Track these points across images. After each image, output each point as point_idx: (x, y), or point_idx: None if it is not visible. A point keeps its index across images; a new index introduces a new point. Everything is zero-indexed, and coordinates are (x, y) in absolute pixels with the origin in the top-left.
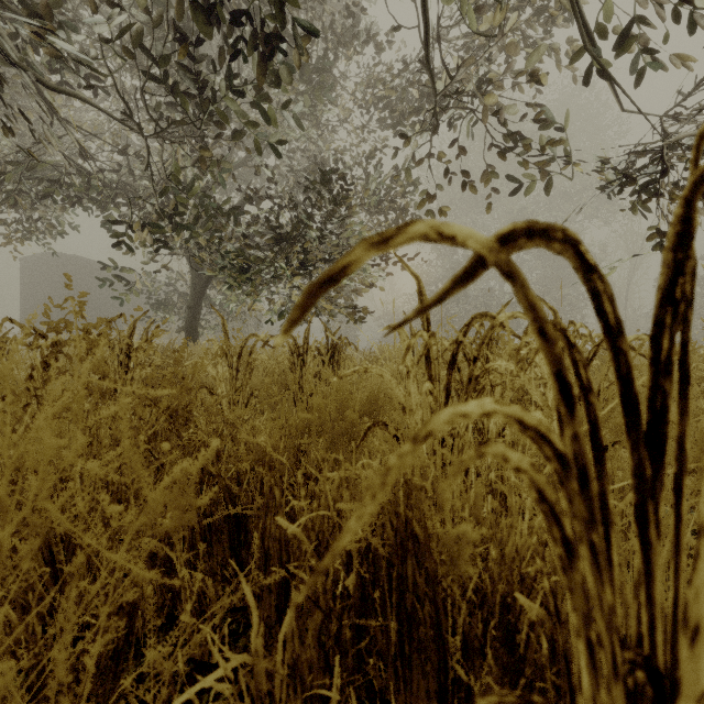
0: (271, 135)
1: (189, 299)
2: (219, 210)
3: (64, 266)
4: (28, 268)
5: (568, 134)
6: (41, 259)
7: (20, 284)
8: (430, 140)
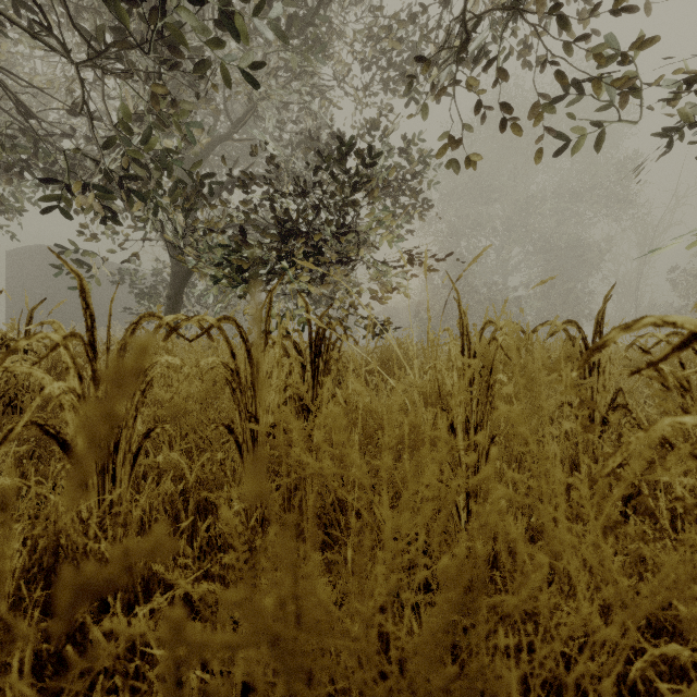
0: (242, 59)
1: (168, 289)
2: (189, 176)
3: (51, 259)
4: (14, 262)
5: (575, 122)
6: (27, 251)
7: (6, 278)
8: (456, 62)
